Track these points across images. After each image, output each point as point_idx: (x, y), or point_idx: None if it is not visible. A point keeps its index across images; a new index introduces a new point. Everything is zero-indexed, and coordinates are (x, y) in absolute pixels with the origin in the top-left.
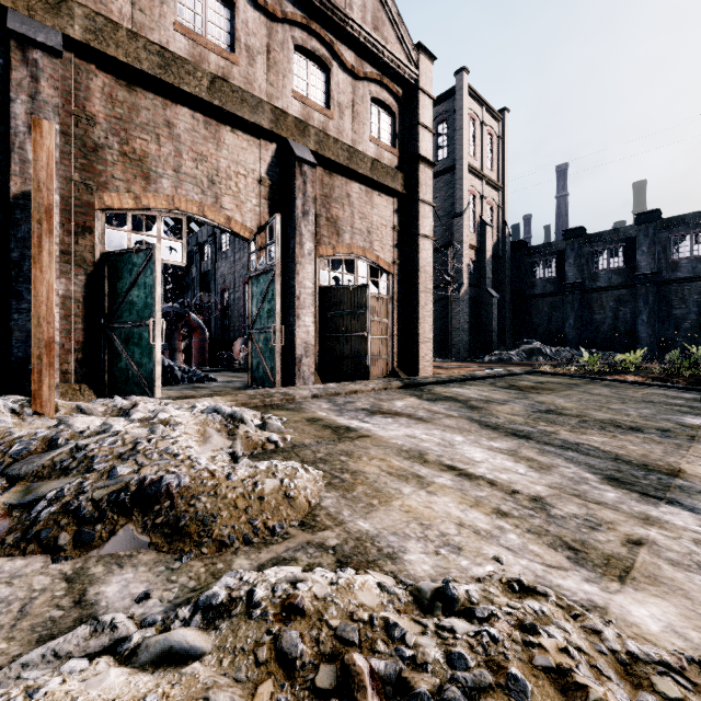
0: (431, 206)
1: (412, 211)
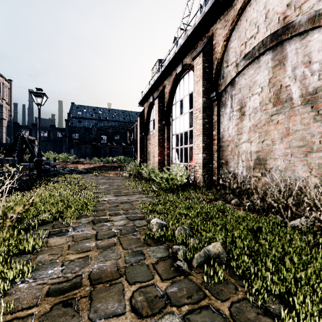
0: (5, 127)
1: (1, 127)
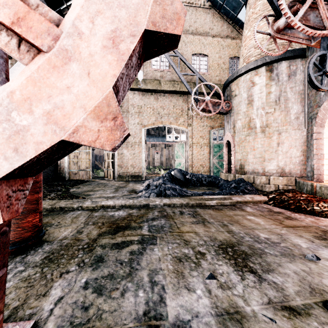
0: None
1: None
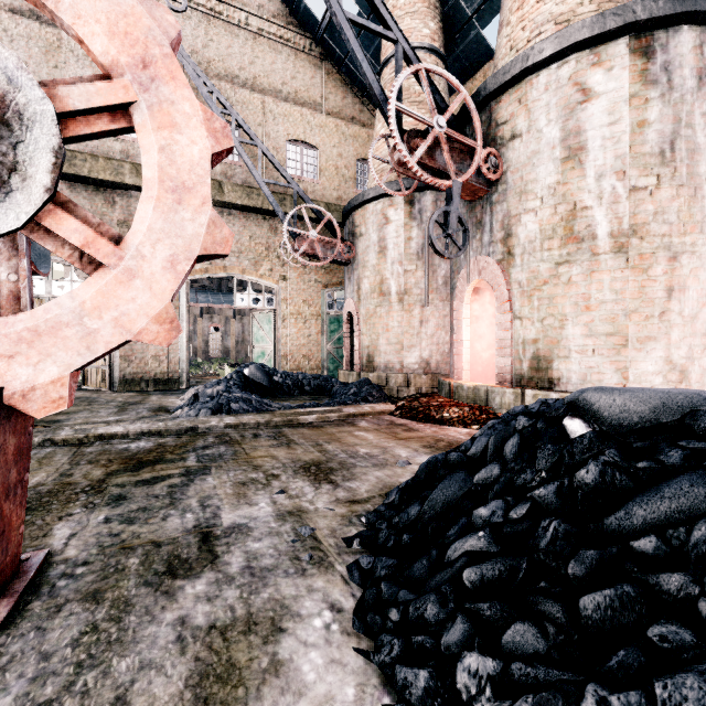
0: None
1: None
